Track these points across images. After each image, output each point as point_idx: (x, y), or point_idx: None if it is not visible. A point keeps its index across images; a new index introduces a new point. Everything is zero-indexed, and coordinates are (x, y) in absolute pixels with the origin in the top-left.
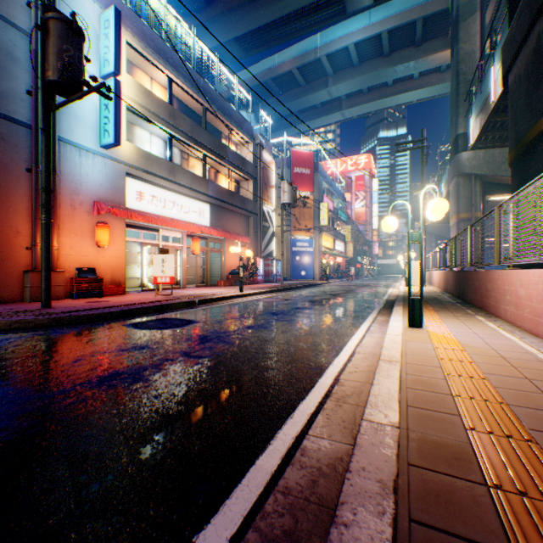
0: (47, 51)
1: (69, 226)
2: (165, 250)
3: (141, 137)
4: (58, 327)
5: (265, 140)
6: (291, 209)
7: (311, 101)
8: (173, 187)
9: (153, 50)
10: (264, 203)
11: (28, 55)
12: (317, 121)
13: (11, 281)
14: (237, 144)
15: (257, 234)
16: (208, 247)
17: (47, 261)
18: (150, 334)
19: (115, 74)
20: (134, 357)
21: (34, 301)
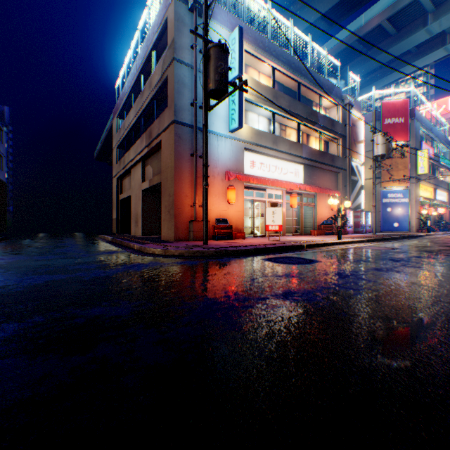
0: (208, 71)
1: (211, 190)
2: (274, 204)
3: (251, 120)
4: (219, 257)
5: (352, 99)
6: (380, 162)
7: (403, 47)
8: (275, 154)
9: (261, 50)
10: (351, 158)
11: (191, 80)
12: (410, 66)
13: (183, 227)
14: (325, 109)
15: (345, 188)
16: (301, 201)
17: (206, 213)
18: (288, 267)
19: (239, 76)
20: (292, 282)
21: (194, 240)
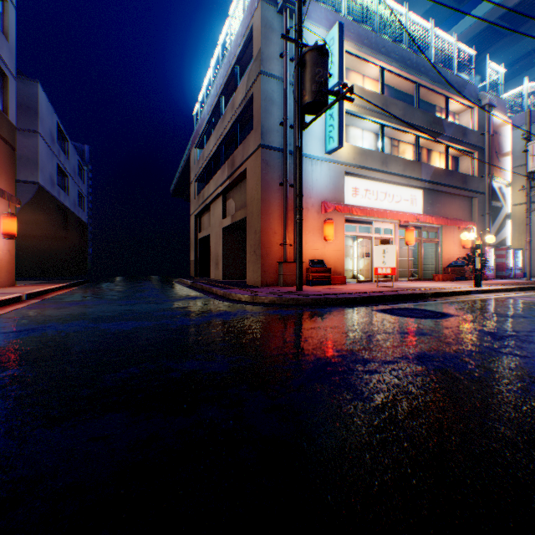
0: (303, 81)
1: (303, 225)
2: (384, 241)
3: (353, 137)
4: (317, 306)
5: (493, 97)
6: None
7: None
8: (384, 177)
9: (366, 48)
10: (492, 177)
11: (279, 95)
12: None
13: (270, 270)
14: (452, 114)
15: (482, 218)
16: (420, 237)
17: (299, 253)
18: (412, 322)
19: (338, 83)
20: (424, 342)
21: (284, 286)
